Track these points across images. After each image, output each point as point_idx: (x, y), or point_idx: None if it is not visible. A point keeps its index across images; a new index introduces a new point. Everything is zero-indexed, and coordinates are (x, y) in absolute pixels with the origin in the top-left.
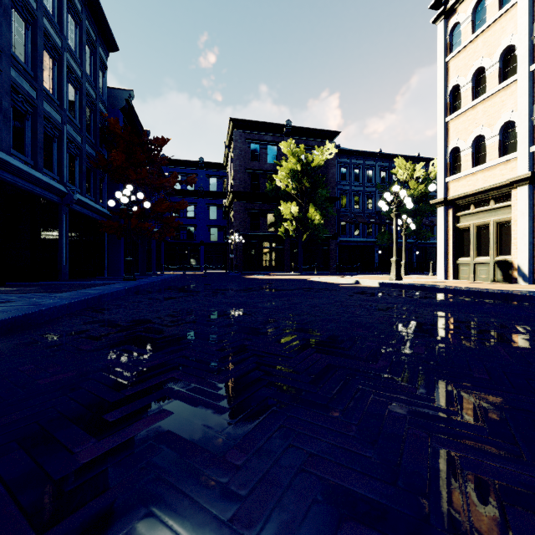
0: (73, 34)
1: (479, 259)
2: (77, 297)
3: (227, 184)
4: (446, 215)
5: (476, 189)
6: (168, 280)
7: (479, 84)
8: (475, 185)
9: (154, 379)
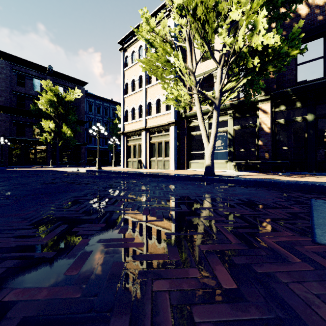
0: None
1: (134, 159)
2: None
3: None
4: (124, 139)
5: (132, 130)
6: None
7: (134, 86)
8: (132, 128)
9: None
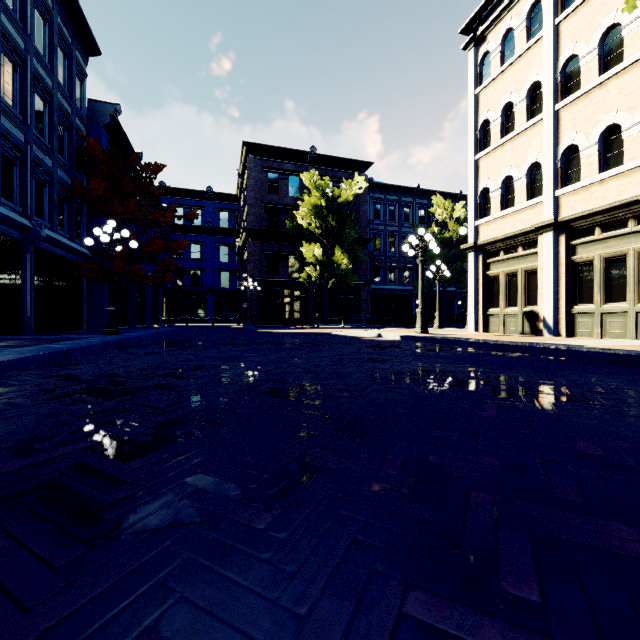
0: (41, 34)
1: (508, 310)
2: (37, 351)
3: (241, 219)
4: (477, 261)
5: (505, 234)
6: (162, 334)
7: (508, 121)
8: (504, 230)
9: (95, 421)
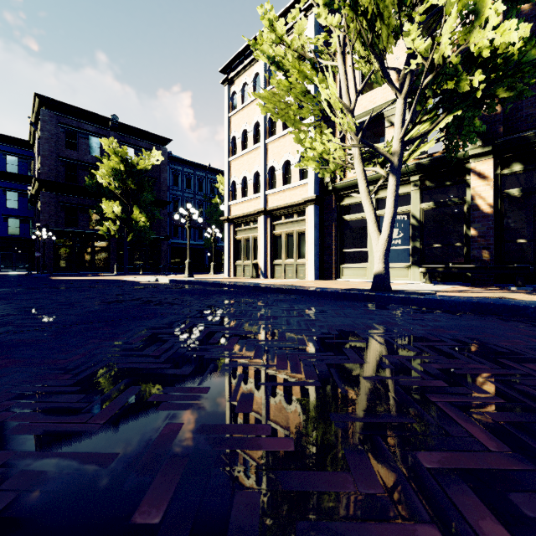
0: None
1: (246, 262)
2: None
3: (35, 167)
4: (230, 229)
5: (243, 213)
6: None
7: (246, 141)
8: (243, 211)
9: None
